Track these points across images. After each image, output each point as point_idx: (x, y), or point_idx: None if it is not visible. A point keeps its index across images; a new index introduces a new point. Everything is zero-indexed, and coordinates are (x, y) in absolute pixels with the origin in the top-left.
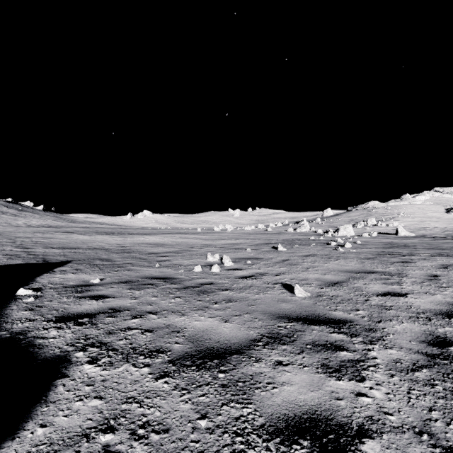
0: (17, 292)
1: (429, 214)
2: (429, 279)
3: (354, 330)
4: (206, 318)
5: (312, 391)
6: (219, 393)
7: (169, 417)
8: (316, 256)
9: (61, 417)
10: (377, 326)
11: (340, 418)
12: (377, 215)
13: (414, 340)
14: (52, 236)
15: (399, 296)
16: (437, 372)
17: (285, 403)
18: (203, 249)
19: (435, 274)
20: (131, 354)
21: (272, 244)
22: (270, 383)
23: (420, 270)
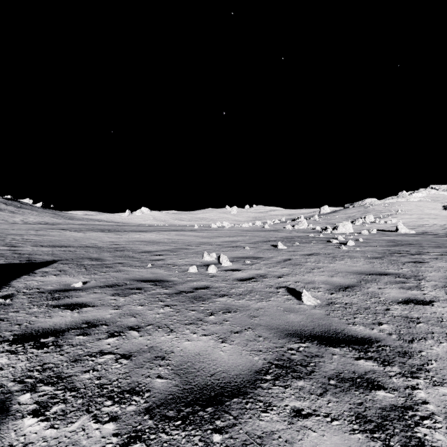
0: None
1: (426, 211)
2: None
3: (384, 355)
4: (199, 337)
5: None
6: None
7: None
8: (319, 255)
9: None
10: (412, 348)
11: None
12: (375, 212)
13: None
14: (46, 233)
15: (424, 304)
16: None
17: None
18: (200, 247)
19: None
20: (95, 398)
21: (271, 242)
22: None
23: (437, 271)
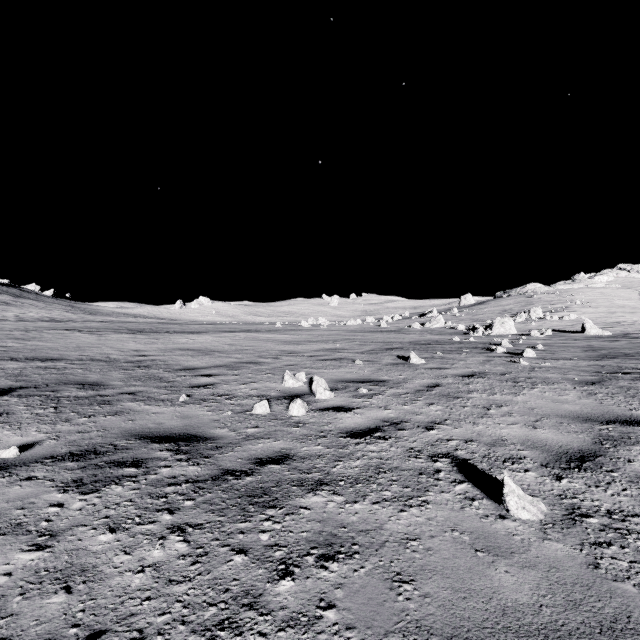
0: None
1: (618, 301)
2: None
3: None
4: None
5: None
6: None
7: None
8: (486, 377)
9: None
10: None
11: None
12: (542, 303)
13: None
14: (37, 336)
15: None
16: None
17: None
18: (279, 360)
19: None
20: None
21: (397, 350)
22: None
23: None
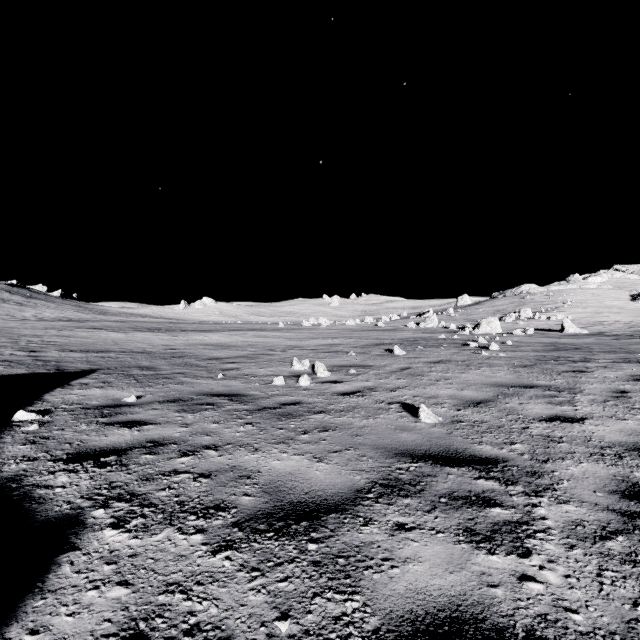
0: (14, 416)
1: (607, 302)
2: (614, 397)
3: (509, 475)
4: (290, 456)
5: (451, 572)
6: (309, 577)
7: (231, 617)
8: (448, 363)
9: (63, 616)
10: (544, 468)
11: (497, 618)
12: (534, 304)
13: (600, 489)
14: (72, 333)
15: (573, 421)
16: (639, 541)
17: (411, 593)
18: (287, 352)
19: (623, 390)
20: (176, 513)
21: (386, 345)
22: (386, 559)
23: (601, 383)
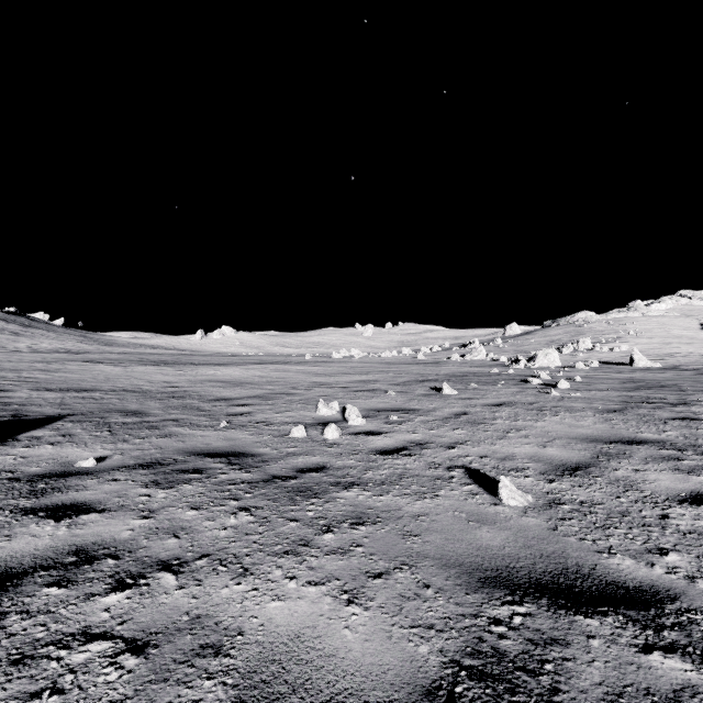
0: None
1: (675, 331)
2: None
3: (700, 638)
4: (301, 588)
5: None
6: None
7: None
8: (514, 406)
9: None
10: None
11: None
12: (592, 334)
13: None
14: (61, 367)
15: None
16: None
17: None
18: (312, 391)
19: None
20: None
21: (431, 382)
22: None
23: None
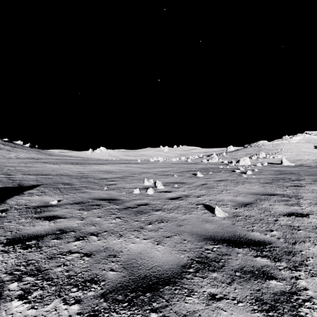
0: None
1: (302, 149)
2: None
3: (275, 254)
4: (141, 240)
5: None
6: None
7: None
8: (226, 181)
9: None
10: (294, 248)
11: None
12: (266, 150)
13: None
14: (32, 165)
15: (302, 216)
16: None
17: None
18: (141, 175)
19: None
20: (64, 286)
21: (192, 171)
22: None
23: (311, 192)
